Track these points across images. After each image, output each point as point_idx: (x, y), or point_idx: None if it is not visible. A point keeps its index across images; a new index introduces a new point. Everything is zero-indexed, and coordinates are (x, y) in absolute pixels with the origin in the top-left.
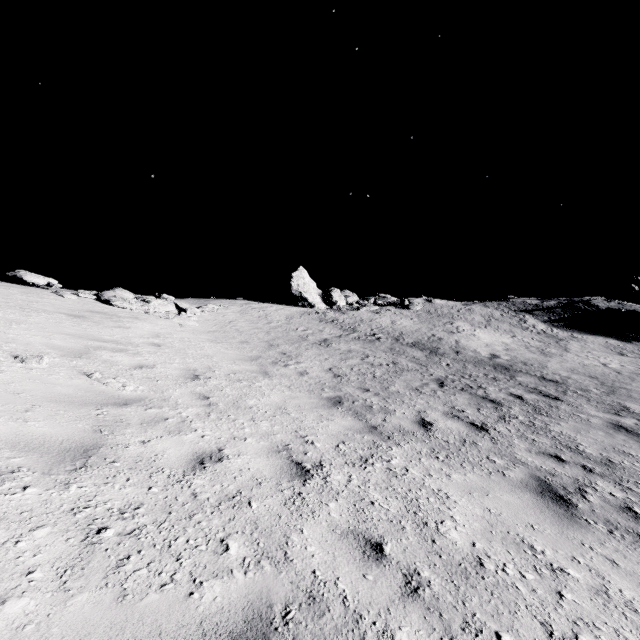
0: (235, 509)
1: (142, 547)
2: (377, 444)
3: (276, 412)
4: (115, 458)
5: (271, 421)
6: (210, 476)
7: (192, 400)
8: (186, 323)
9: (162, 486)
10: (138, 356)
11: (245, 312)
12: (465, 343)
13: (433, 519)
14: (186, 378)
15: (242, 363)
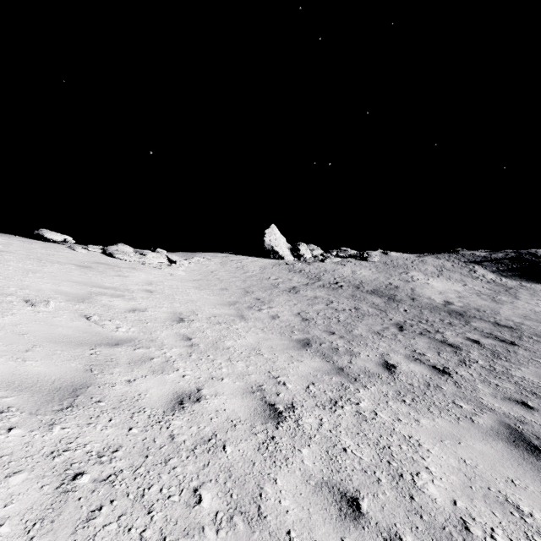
0: (210, 454)
1: (115, 496)
2: (345, 386)
3: (251, 353)
4: (101, 397)
5: (246, 361)
6: (188, 417)
7: (176, 341)
8: (175, 273)
9: (142, 427)
10: (133, 301)
11: (225, 263)
12: (420, 291)
13: (408, 470)
14: (172, 321)
15: (222, 307)
